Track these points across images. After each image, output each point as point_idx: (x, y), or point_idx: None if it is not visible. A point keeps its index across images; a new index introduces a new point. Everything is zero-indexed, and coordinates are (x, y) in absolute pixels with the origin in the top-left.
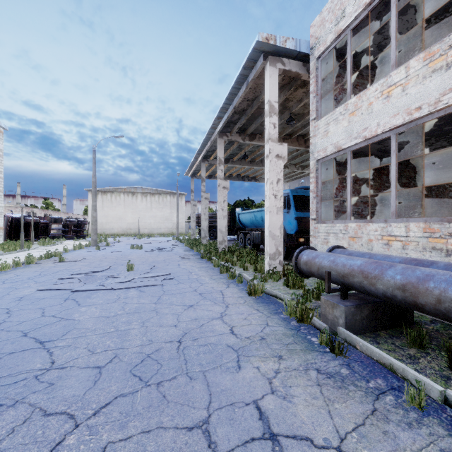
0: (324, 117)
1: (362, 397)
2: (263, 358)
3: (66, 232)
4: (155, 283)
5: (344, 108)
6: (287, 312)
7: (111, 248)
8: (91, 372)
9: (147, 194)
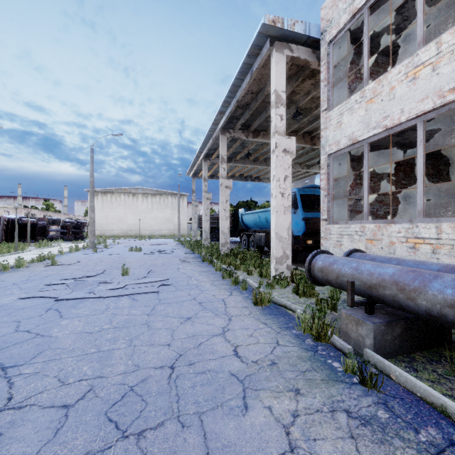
0: (337, 107)
1: None
2: (275, 393)
3: (64, 233)
4: (150, 290)
5: (360, 95)
6: (300, 327)
7: (109, 250)
8: (55, 415)
9: (148, 195)
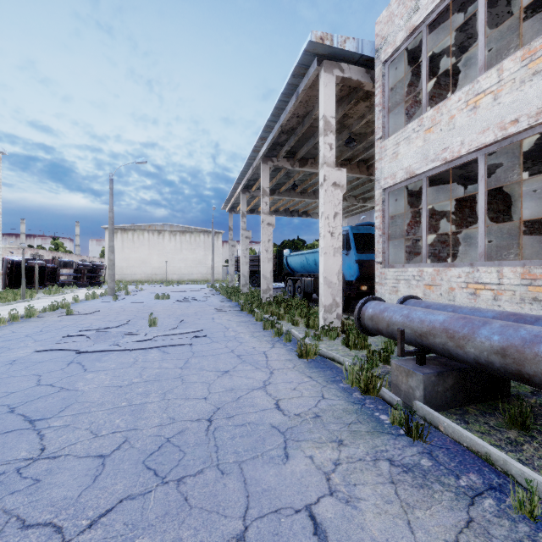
0: (393, 136)
1: (452, 501)
2: (317, 443)
3: (78, 278)
4: (182, 342)
5: (418, 123)
6: (348, 380)
7: (131, 297)
8: (91, 463)
9: (177, 233)
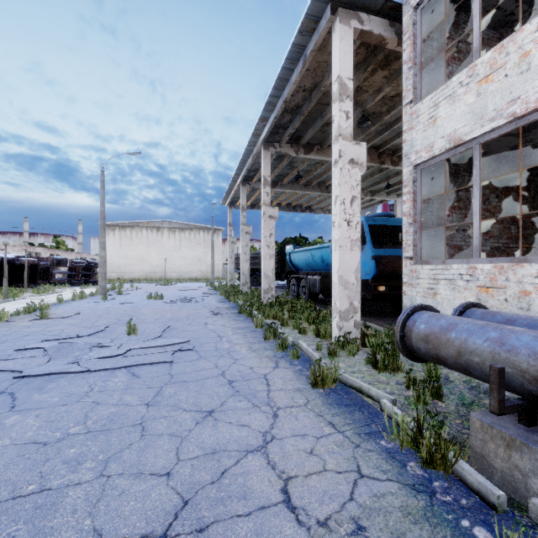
0: (428, 96)
1: None
2: None
3: (72, 276)
4: (160, 359)
5: (468, 74)
6: (393, 436)
7: (123, 297)
8: None
9: (176, 229)
